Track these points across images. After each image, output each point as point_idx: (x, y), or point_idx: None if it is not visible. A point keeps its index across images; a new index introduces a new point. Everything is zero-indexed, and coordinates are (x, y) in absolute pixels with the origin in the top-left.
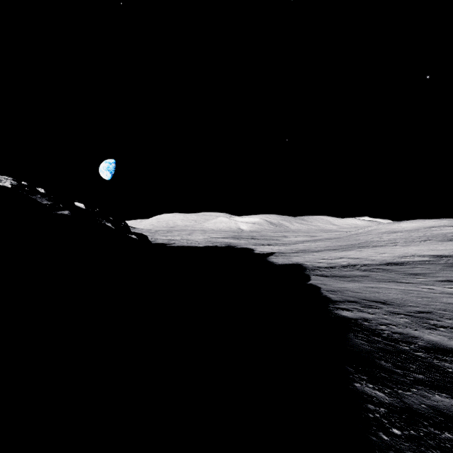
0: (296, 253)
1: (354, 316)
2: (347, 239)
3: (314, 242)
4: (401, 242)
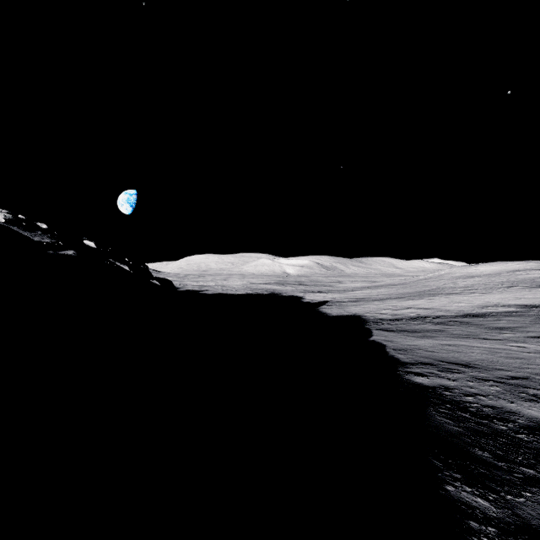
0: (353, 301)
1: (431, 383)
2: (414, 285)
3: (375, 289)
4: (480, 289)
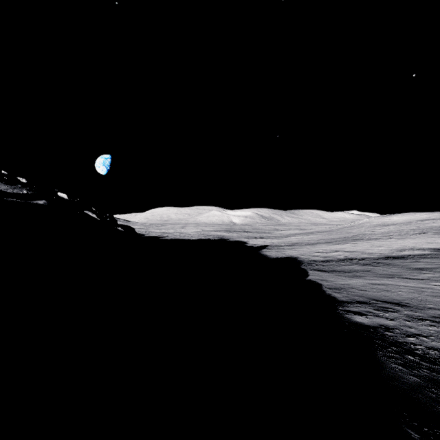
0: (289, 246)
1: (370, 322)
2: (339, 232)
3: (306, 235)
4: (396, 235)
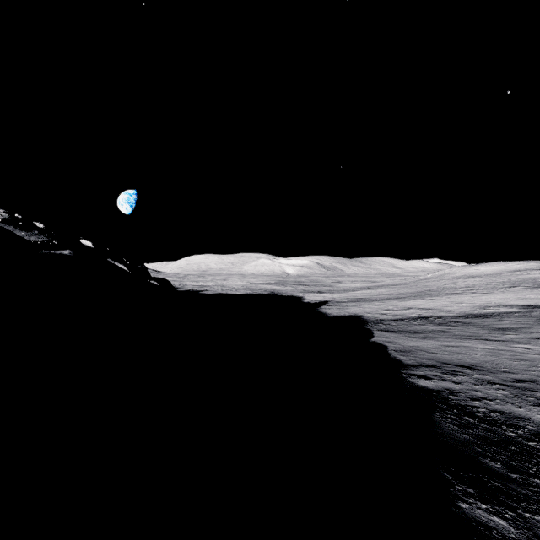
0: (353, 302)
1: (435, 386)
2: (414, 285)
3: (375, 289)
4: (481, 289)
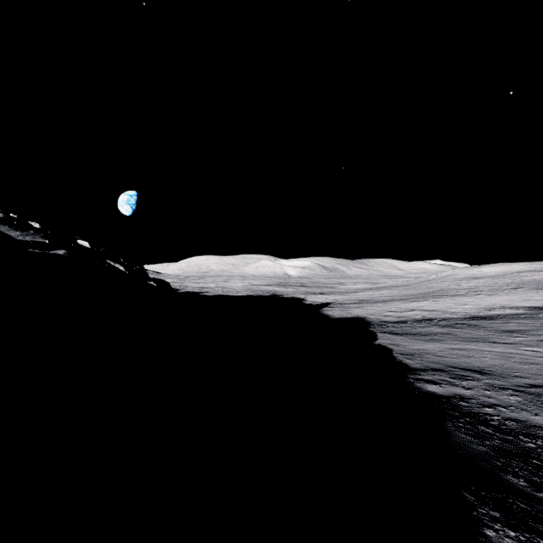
0: (356, 303)
1: (444, 391)
2: (417, 287)
3: (377, 290)
4: (485, 290)
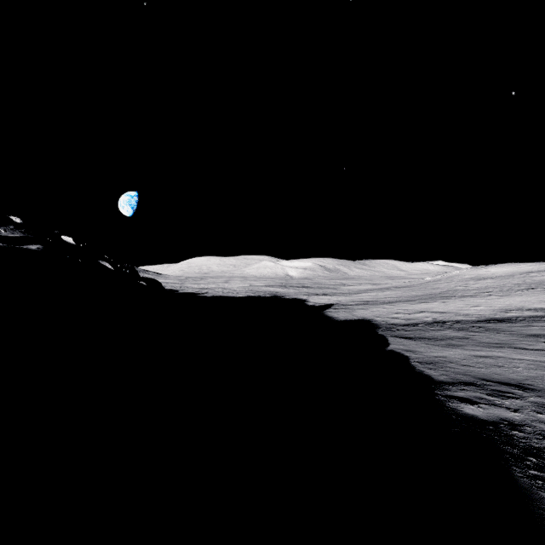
0: (360, 305)
1: (486, 415)
2: (423, 287)
3: (381, 291)
4: (496, 291)
